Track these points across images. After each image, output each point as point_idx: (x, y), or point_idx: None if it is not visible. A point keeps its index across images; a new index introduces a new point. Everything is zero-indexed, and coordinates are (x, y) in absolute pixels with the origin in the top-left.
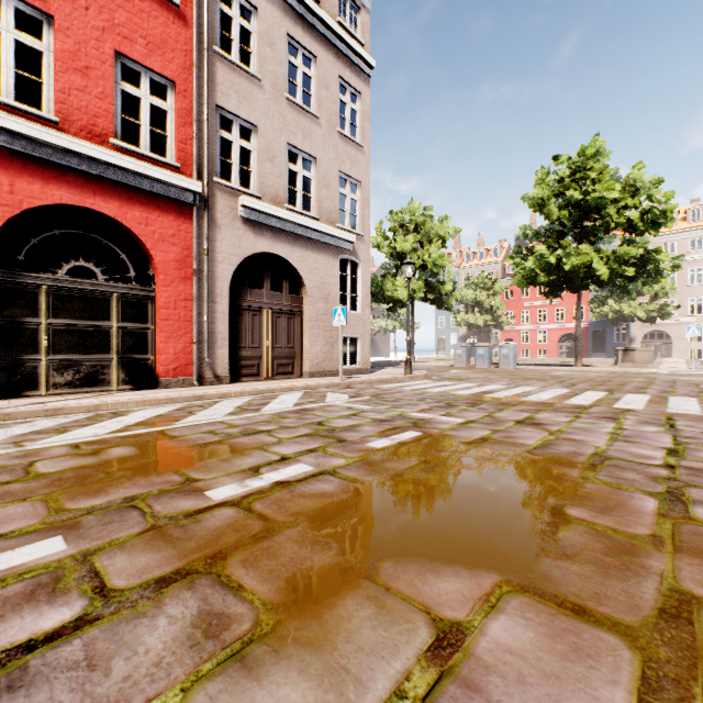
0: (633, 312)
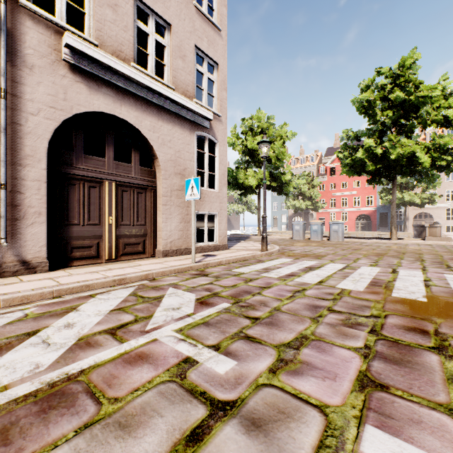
0: (411, 199)
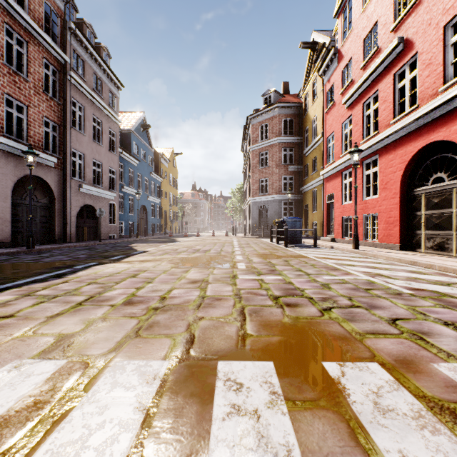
0: None
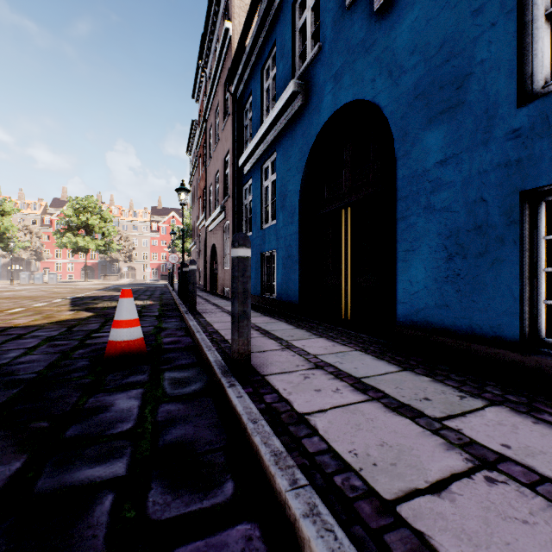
0: (118, 257)
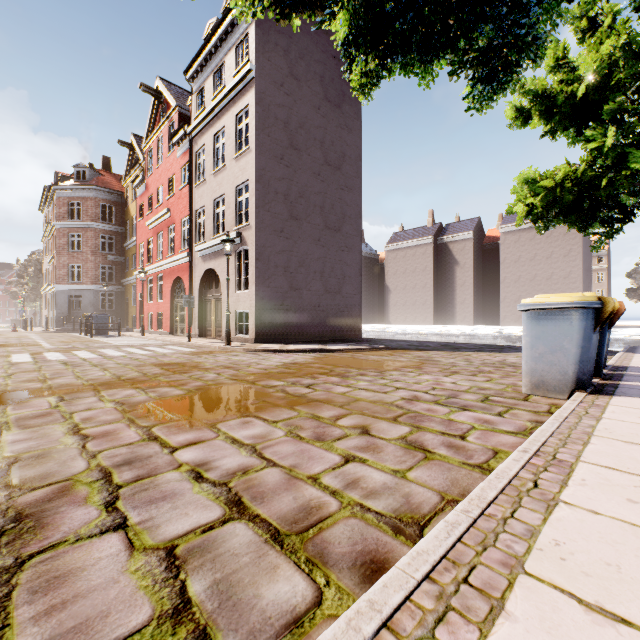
0: None
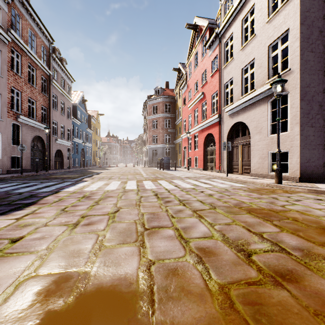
0: None
